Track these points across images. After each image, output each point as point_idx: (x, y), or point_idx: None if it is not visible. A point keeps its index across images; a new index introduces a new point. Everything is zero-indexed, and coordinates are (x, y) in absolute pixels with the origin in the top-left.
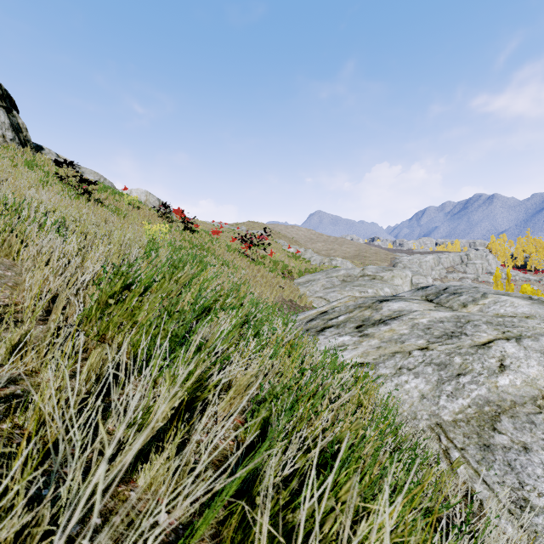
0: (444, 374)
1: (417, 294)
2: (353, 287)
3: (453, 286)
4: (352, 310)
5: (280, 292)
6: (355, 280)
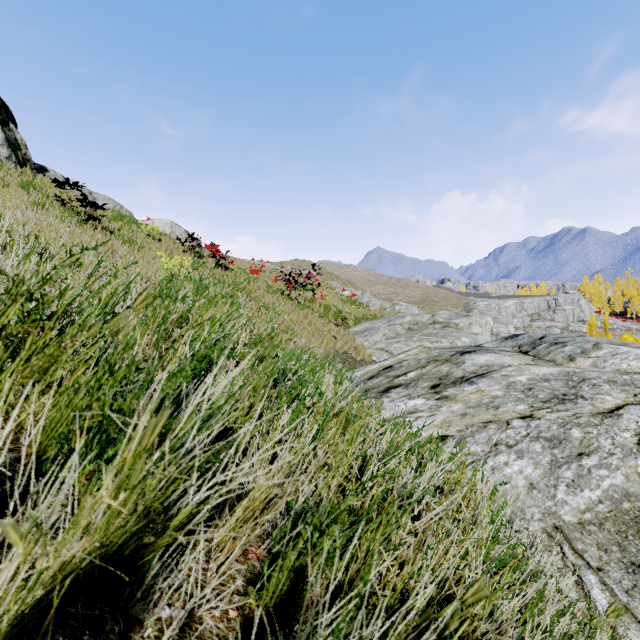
0: (560, 453)
1: (506, 344)
2: (421, 337)
3: (551, 334)
4: (425, 365)
5: (332, 343)
6: (424, 328)
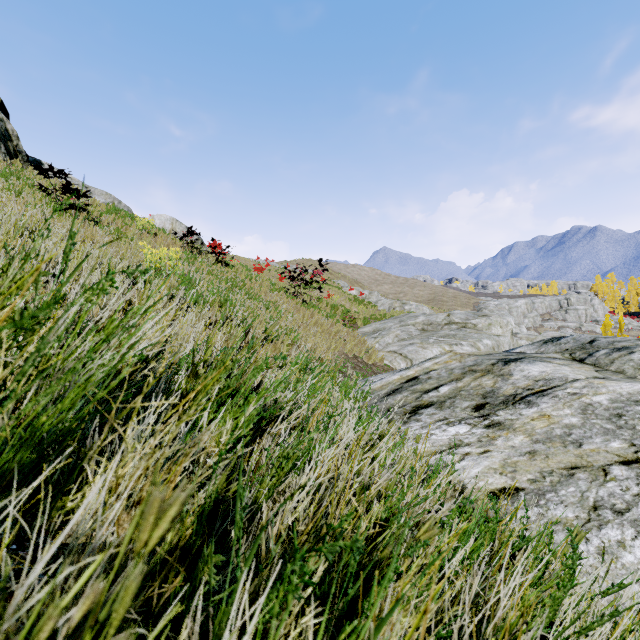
0: None
1: (547, 349)
2: (438, 339)
3: (602, 337)
4: (459, 376)
5: (341, 345)
6: (439, 328)
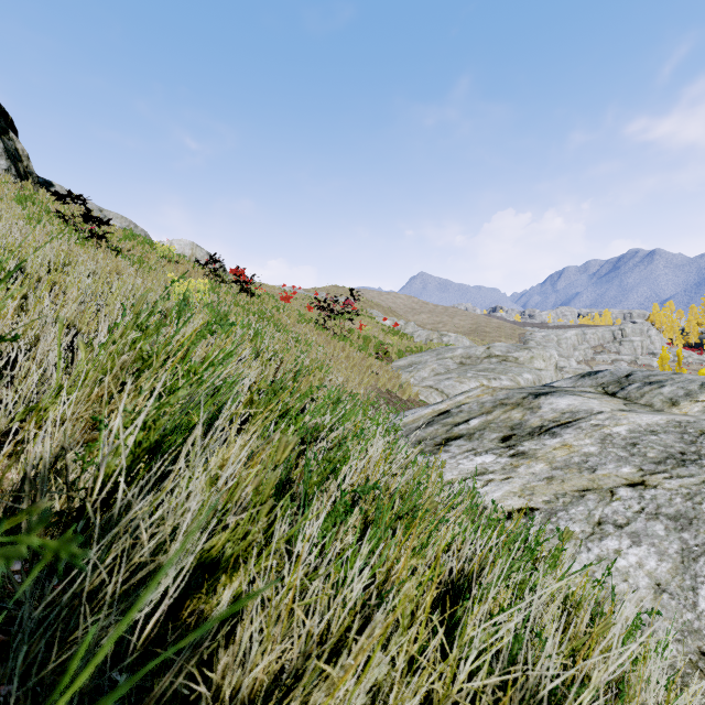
0: (692, 539)
1: (583, 383)
2: (476, 373)
3: (639, 370)
4: (490, 410)
5: (374, 380)
6: (478, 362)
